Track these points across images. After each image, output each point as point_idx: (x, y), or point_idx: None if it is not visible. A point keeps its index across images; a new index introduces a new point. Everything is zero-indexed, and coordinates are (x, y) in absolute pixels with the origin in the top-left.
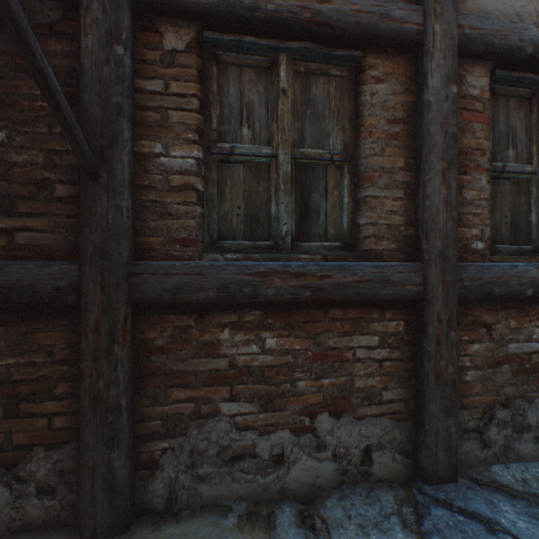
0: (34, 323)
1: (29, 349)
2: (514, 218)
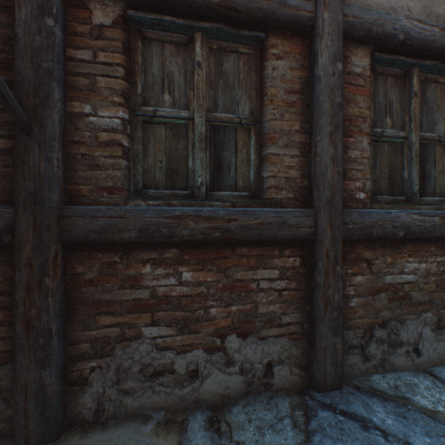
0: None
1: None
2: (391, 174)
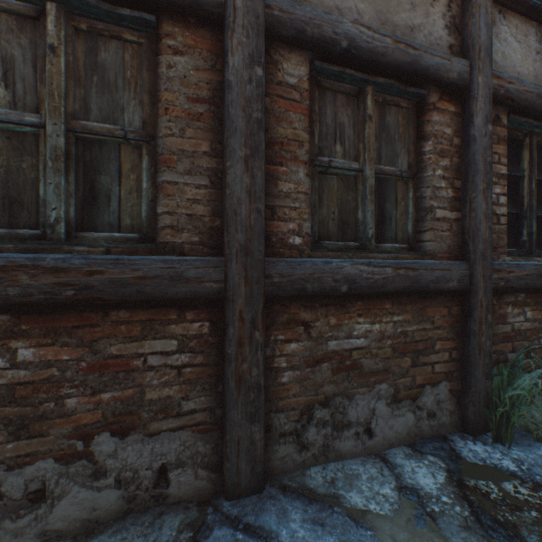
0: None
1: None
2: (342, 215)
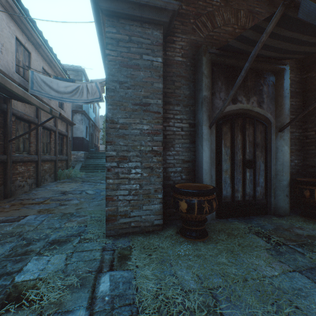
0: None
1: None
2: (43, 149)
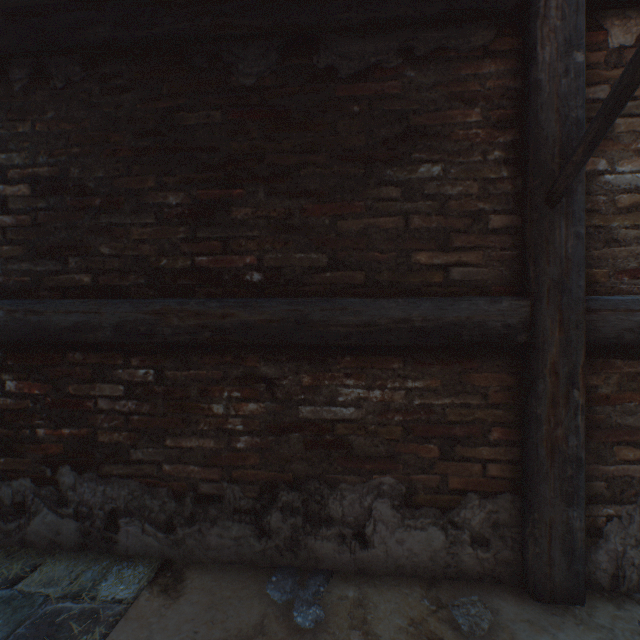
0: (467, 363)
1: (463, 389)
2: None
